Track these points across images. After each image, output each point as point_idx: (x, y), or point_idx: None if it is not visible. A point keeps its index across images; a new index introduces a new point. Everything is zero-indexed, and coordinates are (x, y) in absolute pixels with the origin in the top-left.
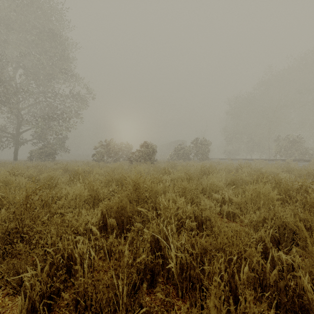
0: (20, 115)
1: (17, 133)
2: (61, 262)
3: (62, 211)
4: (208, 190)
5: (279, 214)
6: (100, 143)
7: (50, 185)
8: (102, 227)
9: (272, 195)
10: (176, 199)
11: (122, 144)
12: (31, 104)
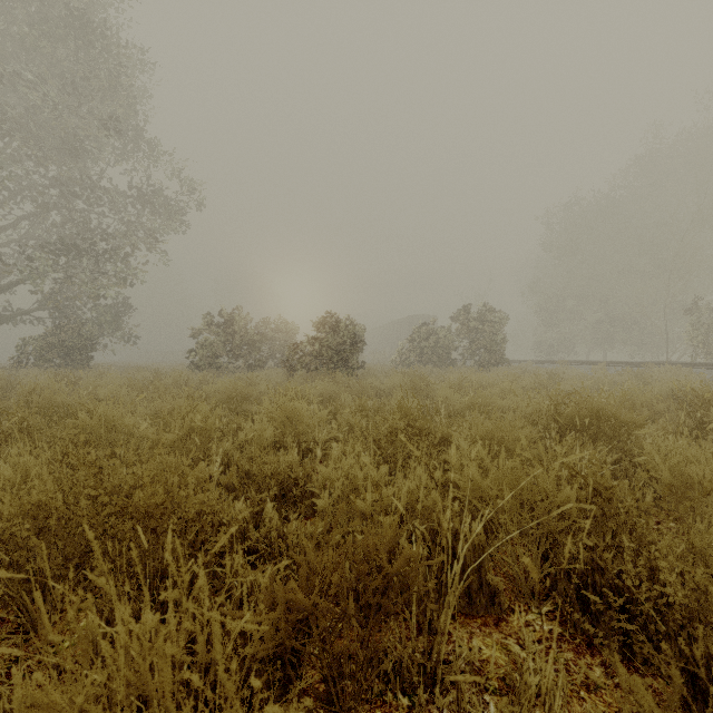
0: None
1: None
2: None
3: None
4: None
5: None
6: (211, 320)
7: None
8: None
9: None
10: None
11: (274, 323)
12: (26, 216)
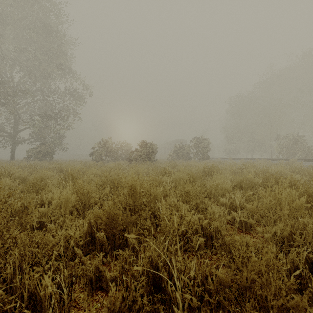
0: (17, 114)
1: (14, 132)
2: (16, 308)
3: (44, 220)
4: (213, 193)
5: (311, 228)
6: (99, 142)
7: (36, 187)
8: (89, 241)
9: (297, 203)
10: (179, 205)
11: (122, 143)
12: (28, 103)
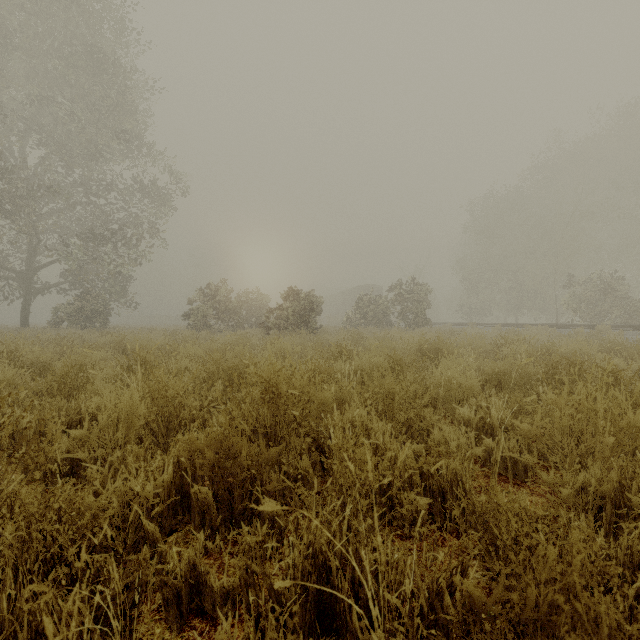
0: (34, 232)
1: (29, 269)
2: None
3: (81, 456)
4: (442, 396)
5: None
6: (202, 291)
7: (67, 385)
8: (178, 503)
9: (632, 420)
10: (371, 423)
11: (249, 293)
12: (57, 210)
